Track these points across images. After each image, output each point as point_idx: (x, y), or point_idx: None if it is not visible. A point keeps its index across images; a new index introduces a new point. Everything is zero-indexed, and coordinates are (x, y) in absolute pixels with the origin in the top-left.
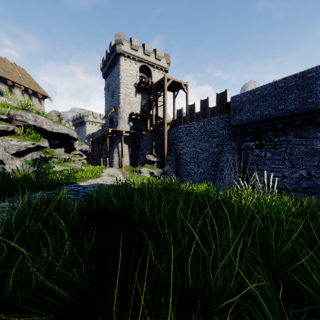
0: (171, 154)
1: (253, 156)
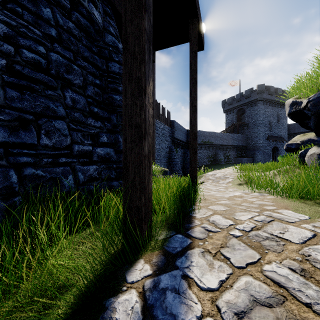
0: None
1: None
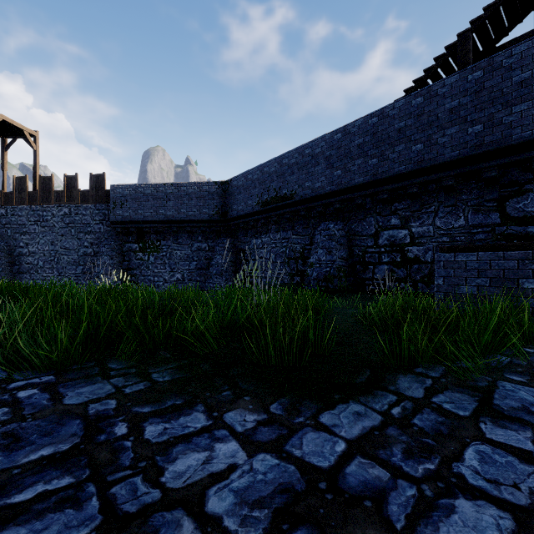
0: (0, 253)
1: (137, 260)
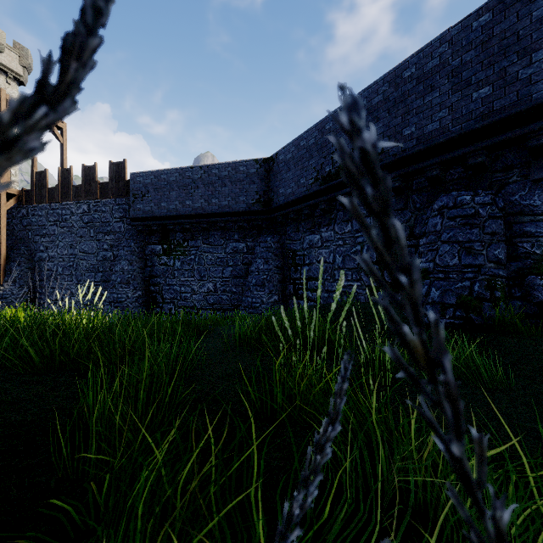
0: (19, 258)
1: (161, 265)
